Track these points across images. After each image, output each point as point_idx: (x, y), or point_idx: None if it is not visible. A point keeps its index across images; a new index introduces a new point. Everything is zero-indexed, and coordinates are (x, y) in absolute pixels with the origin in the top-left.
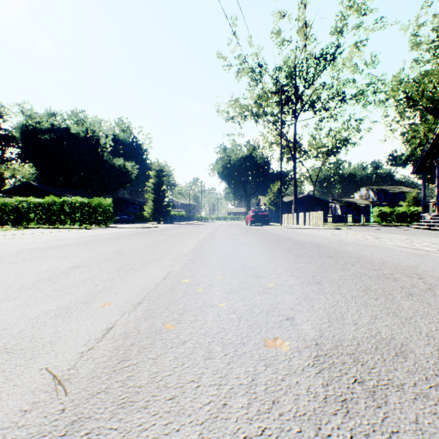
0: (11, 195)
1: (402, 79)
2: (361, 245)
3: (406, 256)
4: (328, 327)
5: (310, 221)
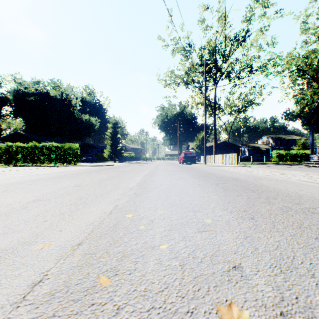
0: (5, 141)
1: (295, 56)
2: (273, 180)
3: (315, 189)
4: (284, 282)
5: (227, 161)
